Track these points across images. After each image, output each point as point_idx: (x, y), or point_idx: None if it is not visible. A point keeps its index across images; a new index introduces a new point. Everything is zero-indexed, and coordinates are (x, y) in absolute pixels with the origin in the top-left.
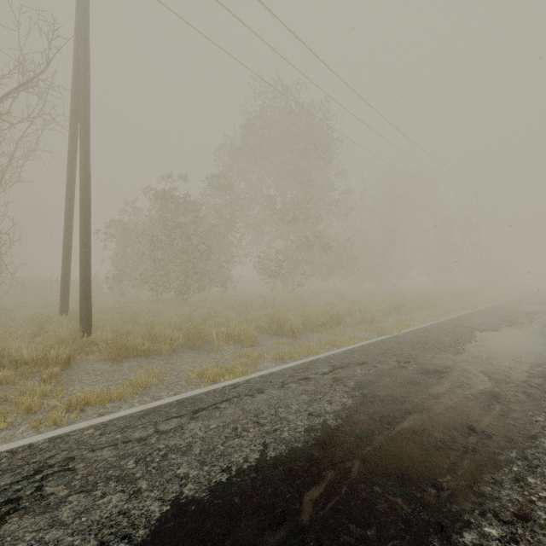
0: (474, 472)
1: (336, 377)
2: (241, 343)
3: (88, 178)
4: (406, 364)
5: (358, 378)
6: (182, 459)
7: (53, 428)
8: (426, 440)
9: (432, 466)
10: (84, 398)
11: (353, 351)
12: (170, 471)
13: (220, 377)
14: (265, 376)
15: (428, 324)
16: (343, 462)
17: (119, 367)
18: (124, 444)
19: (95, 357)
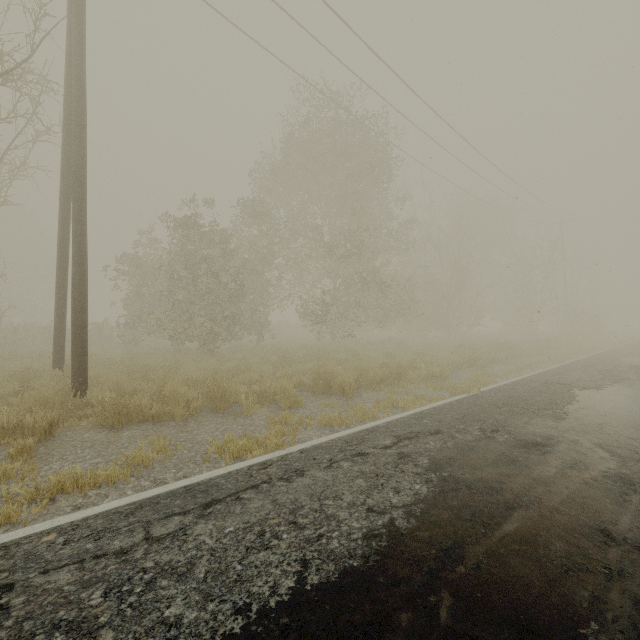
0: (632, 614)
1: (403, 452)
2: (277, 404)
3: (83, 195)
4: (494, 434)
5: (433, 453)
6: (176, 588)
7: (4, 530)
8: (545, 555)
9: (563, 603)
10: (58, 483)
11: (422, 415)
12: (154, 611)
13: (247, 451)
14: (307, 451)
15: (512, 380)
16: (424, 596)
17: (116, 437)
18: (94, 559)
19: (89, 423)
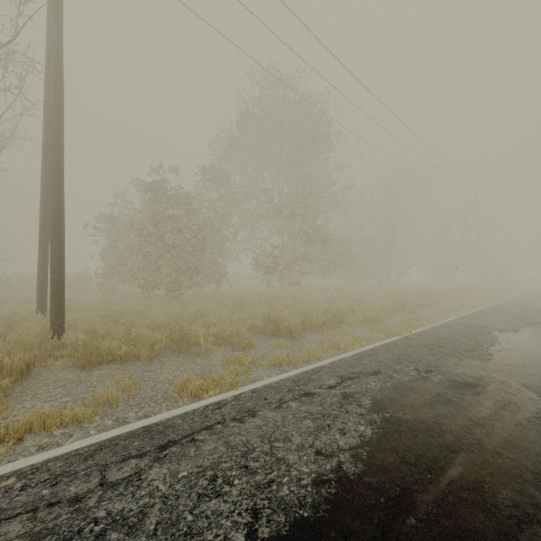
0: None
1: (346, 392)
2: (232, 345)
3: (60, 160)
4: (428, 374)
5: (374, 394)
6: None
7: None
8: (493, 504)
9: None
10: (26, 423)
11: (361, 356)
12: None
13: (204, 390)
14: (259, 390)
15: (439, 323)
16: None
17: (86, 376)
18: (47, 508)
19: (64, 362)
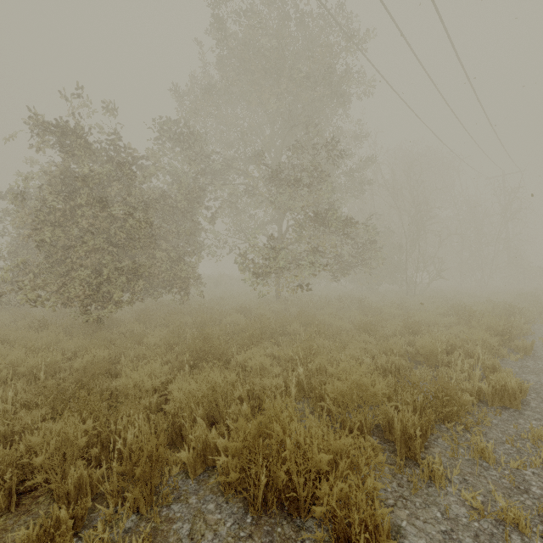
0: None
1: None
2: None
3: None
4: None
5: None
6: None
7: None
8: None
9: None
10: None
11: None
12: None
13: None
14: None
15: None
16: None
17: None
18: None
19: None
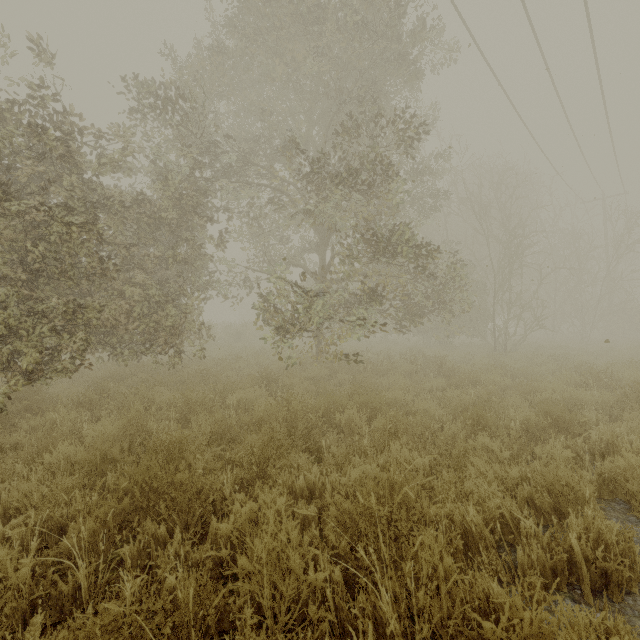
0: None
1: None
2: None
3: None
4: None
5: None
6: None
7: None
8: None
9: None
10: None
11: None
12: None
13: None
14: None
15: None
16: None
17: None
18: None
19: None
